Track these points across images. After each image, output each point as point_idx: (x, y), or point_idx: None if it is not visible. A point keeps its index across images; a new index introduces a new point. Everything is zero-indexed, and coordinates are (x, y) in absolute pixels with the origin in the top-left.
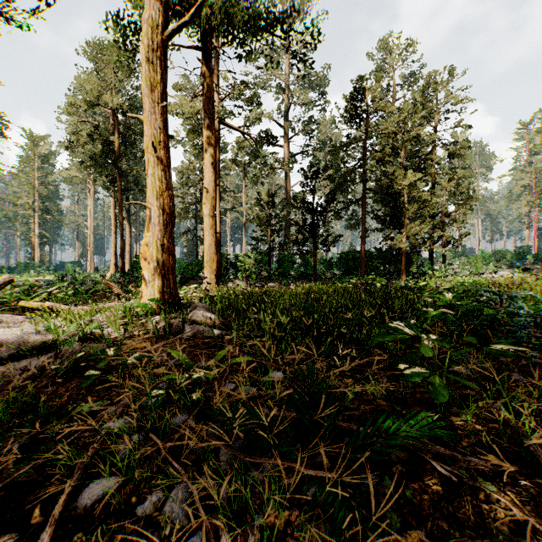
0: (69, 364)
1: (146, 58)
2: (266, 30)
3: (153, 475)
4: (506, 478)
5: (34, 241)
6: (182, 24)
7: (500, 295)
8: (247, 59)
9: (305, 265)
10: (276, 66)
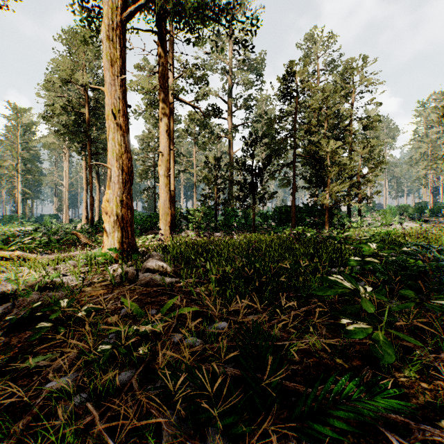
0: (25, 314)
1: (107, 36)
2: (213, 18)
3: None
4: None
5: (17, 197)
6: (139, 7)
7: (427, 249)
8: (197, 44)
9: (245, 217)
10: (221, 49)
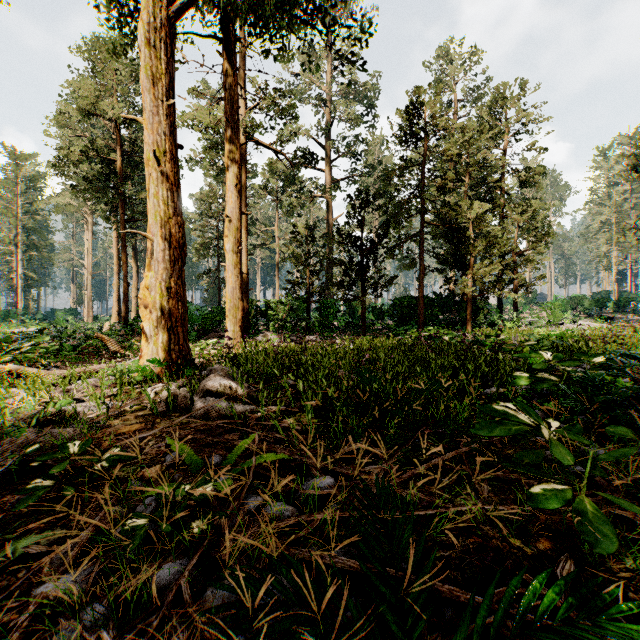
0: (13, 464)
1: (147, 40)
2: (304, 20)
3: None
4: None
5: (17, 284)
6: None
7: None
8: (281, 58)
9: (350, 313)
10: (317, 66)
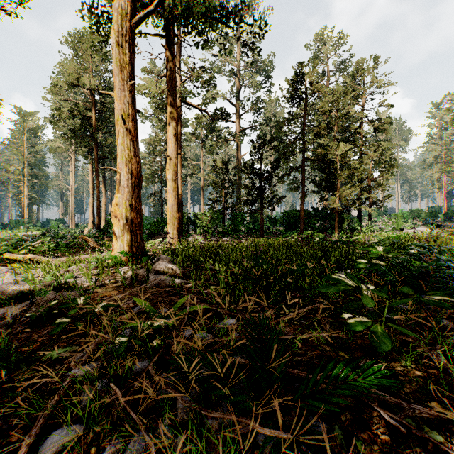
0: (43, 312)
1: (117, 42)
2: (220, 22)
3: (111, 427)
4: (450, 427)
5: (23, 202)
6: (148, 13)
7: (430, 249)
8: (205, 47)
9: (253, 222)
10: (229, 52)
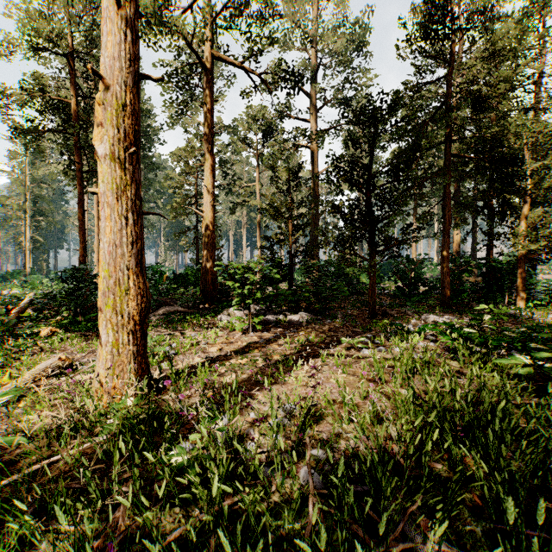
0: None
1: None
2: None
3: None
4: None
5: (25, 246)
6: None
7: None
8: None
9: (339, 276)
10: None
